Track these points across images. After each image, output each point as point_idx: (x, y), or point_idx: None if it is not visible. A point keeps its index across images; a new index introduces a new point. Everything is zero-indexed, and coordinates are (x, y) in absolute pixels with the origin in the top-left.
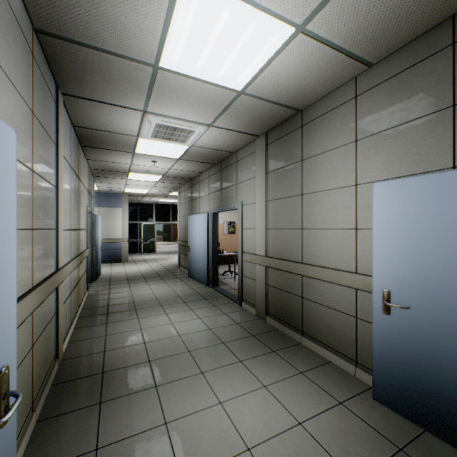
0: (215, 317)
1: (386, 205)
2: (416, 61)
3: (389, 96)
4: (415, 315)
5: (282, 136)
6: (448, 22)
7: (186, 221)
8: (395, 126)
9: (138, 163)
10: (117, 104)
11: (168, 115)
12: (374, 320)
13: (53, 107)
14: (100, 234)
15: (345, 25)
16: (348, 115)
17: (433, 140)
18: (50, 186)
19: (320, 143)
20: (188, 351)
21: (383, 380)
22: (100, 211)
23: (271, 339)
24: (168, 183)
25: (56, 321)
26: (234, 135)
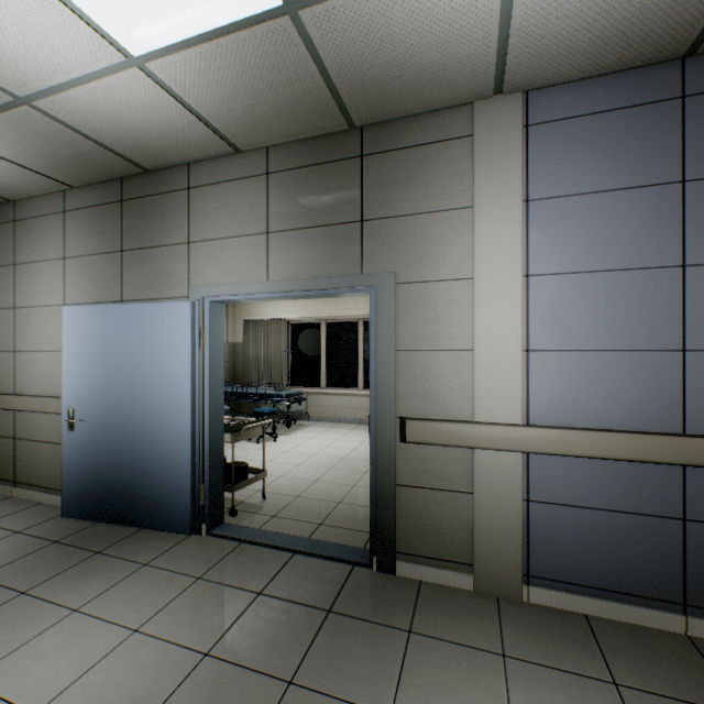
0: None
1: (72, 328)
2: (104, 202)
3: (89, 224)
4: (90, 426)
5: None
6: (120, 181)
7: None
8: (92, 255)
9: None
10: None
11: None
12: (64, 439)
13: None
14: None
15: (6, 149)
16: (59, 228)
17: (113, 275)
18: None
19: (34, 250)
20: None
21: (70, 494)
22: None
23: None
24: None
25: None
26: None
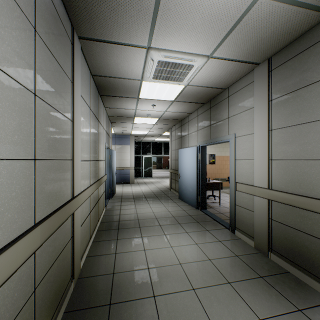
0: (211, 244)
1: None
2: None
3: None
4: None
5: (295, 55)
6: None
7: (176, 154)
8: None
9: (141, 108)
10: (124, 42)
11: (169, 49)
12: None
13: (69, 45)
14: (115, 164)
15: None
16: None
17: None
18: (64, 118)
19: None
20: (193, 289)
21: None
22: (115, 148)
23: (287, 287)
24: (162, 125)
25: (71, 245)
26: (231, 66)
